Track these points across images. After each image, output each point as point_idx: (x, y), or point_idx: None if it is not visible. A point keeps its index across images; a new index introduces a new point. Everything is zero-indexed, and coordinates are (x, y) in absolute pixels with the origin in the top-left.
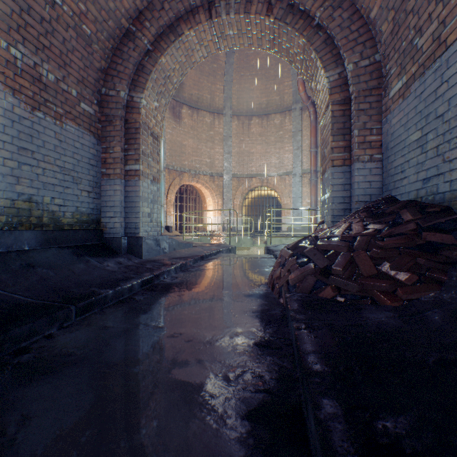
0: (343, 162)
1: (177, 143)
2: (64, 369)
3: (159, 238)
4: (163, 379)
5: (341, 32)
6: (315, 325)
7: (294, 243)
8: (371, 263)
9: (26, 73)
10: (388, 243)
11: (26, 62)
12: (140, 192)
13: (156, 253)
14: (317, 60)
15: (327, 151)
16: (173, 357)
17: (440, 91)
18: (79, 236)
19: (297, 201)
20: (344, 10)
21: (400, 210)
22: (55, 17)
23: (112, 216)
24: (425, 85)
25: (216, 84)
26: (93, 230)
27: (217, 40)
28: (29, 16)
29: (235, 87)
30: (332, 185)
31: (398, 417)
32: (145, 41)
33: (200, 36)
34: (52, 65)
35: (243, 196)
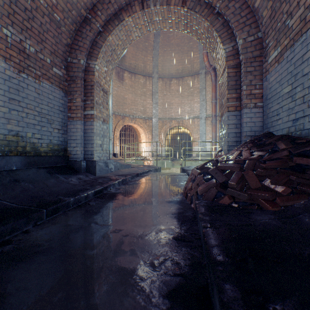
0: (235, 108)
1: (121, 97)
2: (34, 257)
3: (108, 161)
4: (105, 265)
5: (234, 17)
6: (217, 224)
7: (201, 165)
8: (257, 179)
9: (14, 47)
10: (269, 165)
11: (14, 39)
12: (94, 129)
13: (105, 171)
14: (217, 37)
15: (224, 100)
16: (114, 248)
17: (306, 56)
18: (52, 160)
19: (203, 136)
20: (236, 2)
21: (277, 141)
22: (34, 8)
23: (75, 146)
24: (295, 53)
25: (147, 56)
26: (61, 156)
27: (147, 24)
28: (16, 7)
29: (161, 58)
30: (227, 124)
31: (284, 301)
32: (97, 25)
33: (135, 21)
34: (33, 41)
35: (166, 133)
